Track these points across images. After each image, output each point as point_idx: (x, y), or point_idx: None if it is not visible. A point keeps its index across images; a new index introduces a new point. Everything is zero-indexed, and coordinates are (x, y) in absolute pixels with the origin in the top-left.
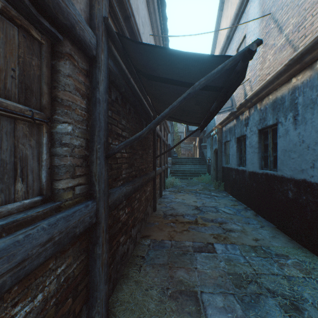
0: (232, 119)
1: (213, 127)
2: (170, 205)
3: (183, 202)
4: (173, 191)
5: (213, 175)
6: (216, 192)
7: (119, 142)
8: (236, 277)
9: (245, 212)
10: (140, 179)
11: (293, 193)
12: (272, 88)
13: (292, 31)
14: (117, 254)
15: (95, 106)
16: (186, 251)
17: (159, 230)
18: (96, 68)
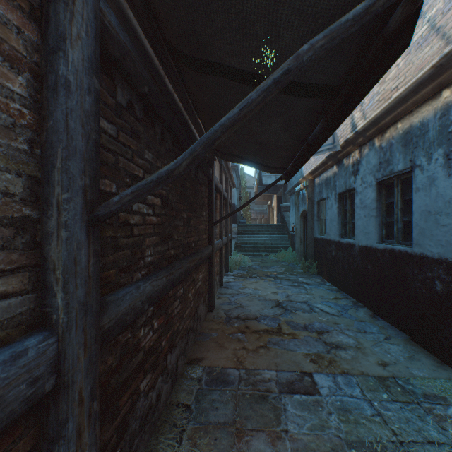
0: (330, 165)
1: (300, 179)
2: (235, 300)
3: (256, 294)
4: (240, 275)
5: (300, 250)
6: (306, 277)
7: None
8: (364, 451)
9: (356, 312)
10: (184, 262)
11: (444, 284)
12: (403, 111)
13: (443, 10)
14: (132, 419)
15: (54, 96)
16: (265, 392)
17: (218, 347)
18: (57, 0)
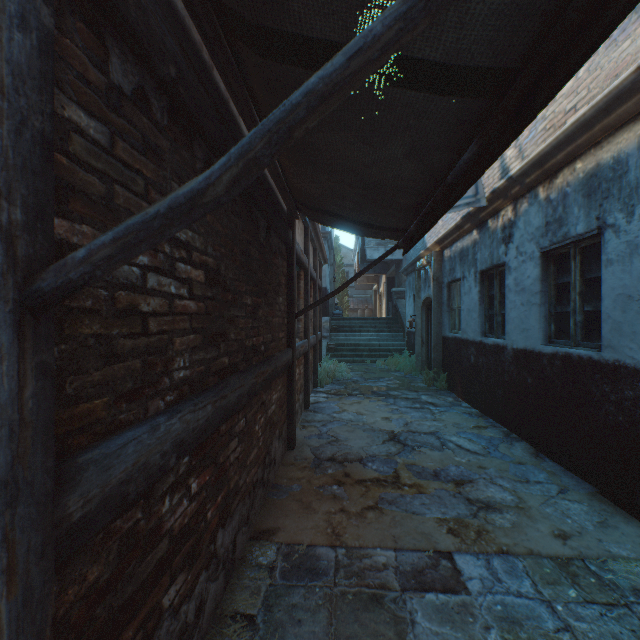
0: (468, 230)
1: (421, 251)
2: (329, 430)
3: (359, 421)
4: (334, 391)
5: (422, 355)
6: (432, 394)
7: (154, 257)
8: None
9: (510, 448)
10: (246, 376)
11: None
12: (585, 142)
13: None
14: None
15: None
16: (379, 589)
17: (301, 509)
18: None
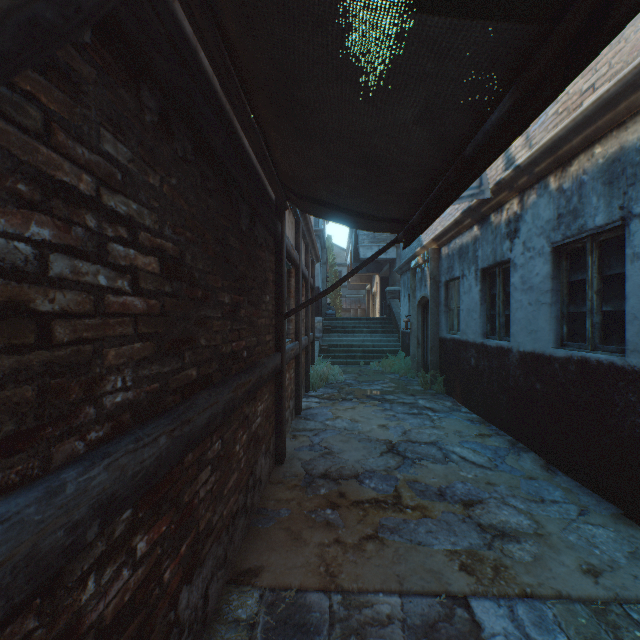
0: (468, 225)
1: (417, 249)
2: (321, 441)
3: (354, 430)
4: (327, 396)
5: (417, 357)
6: (429, 398)
7: (65, 231)
8: None
9: (518, 460)
10: (221, 390)
11: None
12: (607, 123)
13: None
14: None
15: None
16: None
17: (290, 541)
18: None
